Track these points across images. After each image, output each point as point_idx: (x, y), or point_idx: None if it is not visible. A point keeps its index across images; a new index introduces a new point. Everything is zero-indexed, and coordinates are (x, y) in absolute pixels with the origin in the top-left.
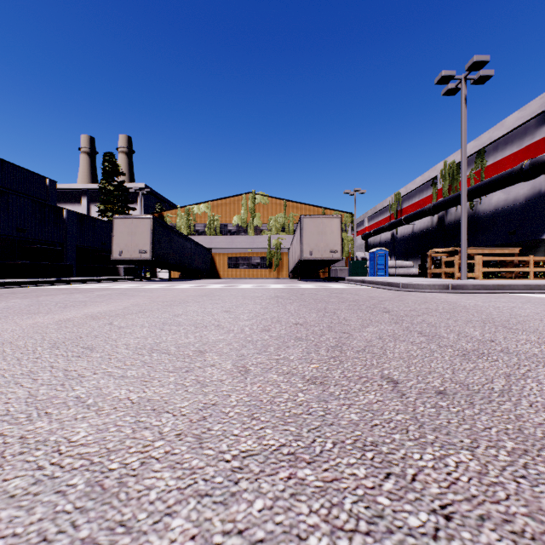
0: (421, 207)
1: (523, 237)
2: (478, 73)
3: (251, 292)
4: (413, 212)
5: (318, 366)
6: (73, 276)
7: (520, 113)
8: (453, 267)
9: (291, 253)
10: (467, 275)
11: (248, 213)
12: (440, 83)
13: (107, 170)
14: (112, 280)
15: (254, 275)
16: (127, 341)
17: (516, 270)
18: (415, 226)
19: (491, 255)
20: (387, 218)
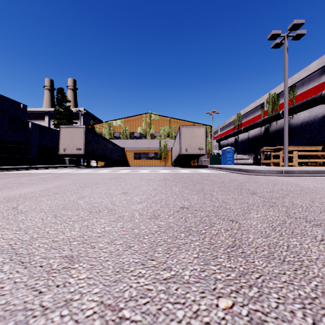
0: (253, 122)
1: (321, 139)
2: (295, 32)
3: (147, 175)
4: (249, 125)
5: (232, 305)
6: (36, 164)
7: (319, 61)
8: (278, 159)
9: (173, 150)
10: (288, 164)
11: (146, 125)
12: (271, 39)
13: (59, 99)
14: (60, 167)
15: (150, 164)
16: (2, 235)
17: (320, 160)
18: (250, 133)
19: (301, 151)
20: (232, 129)
